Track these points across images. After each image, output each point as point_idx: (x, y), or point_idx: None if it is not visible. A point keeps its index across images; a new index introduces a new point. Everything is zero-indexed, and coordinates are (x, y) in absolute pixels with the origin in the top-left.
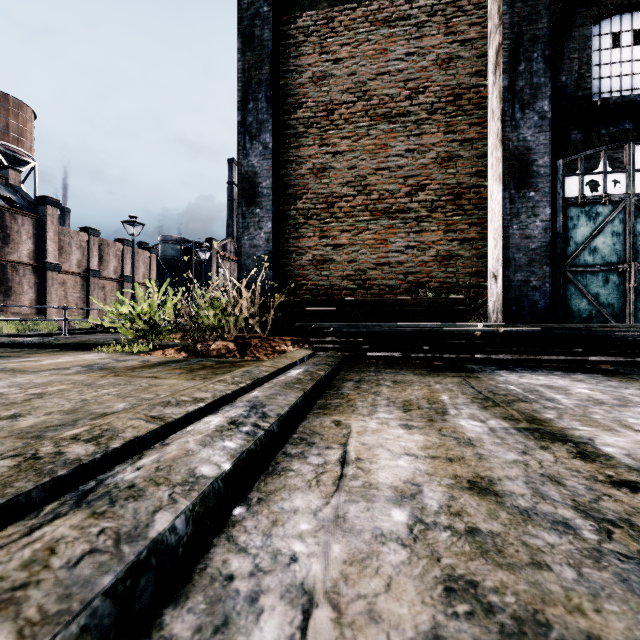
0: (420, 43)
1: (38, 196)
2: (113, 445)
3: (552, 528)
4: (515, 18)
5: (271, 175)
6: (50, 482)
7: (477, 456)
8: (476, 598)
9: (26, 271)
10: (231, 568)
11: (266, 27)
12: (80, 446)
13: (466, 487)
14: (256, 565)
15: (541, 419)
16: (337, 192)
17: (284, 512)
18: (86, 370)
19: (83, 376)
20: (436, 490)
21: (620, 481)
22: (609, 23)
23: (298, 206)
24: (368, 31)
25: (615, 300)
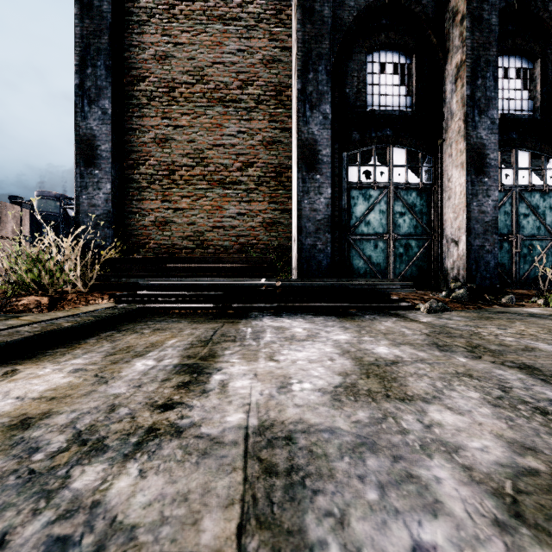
0: (249, 43)
1: None
2: None
3: (14, 455)
4: (306, 36)
5: (110, 139)
6: None
7: (86, 393)
8: None
9: None
10: None
11: None
12: None
13: (10, 424)
14: None
15: (215, 355)
16: (178, 161)
17: None
18: None
19: None
20: None
21: (170, 403)
22: (378, 54)
23: (141, 171)
24: (206, 24)
25: (381, 261)
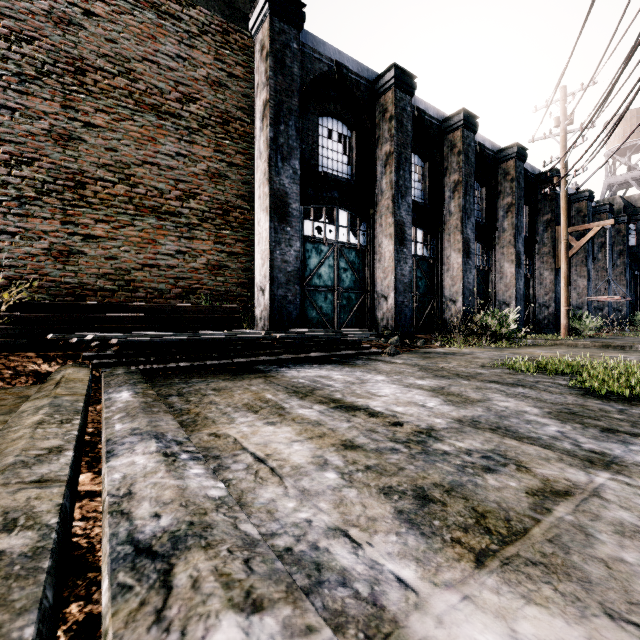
0: (192, 52)
1: None
2: (50, 521)
3: (392, 453)
4: (278, 86)
5: None
6: (48, 577)
7: (331, 430)
8: (396, 491)
9: None
10: (281, 545)
11: None
12: (9, 538)
13: (344, 448)
14: (293, 535)
15: (337, 399)
16: (90, 172)
17: (267, 504)
18: None
19: None
20: (333, 455)
21: (394, 423)
22: (327, 120)
23: (25, 173)
24: (133, 4)
25: (330, 311)
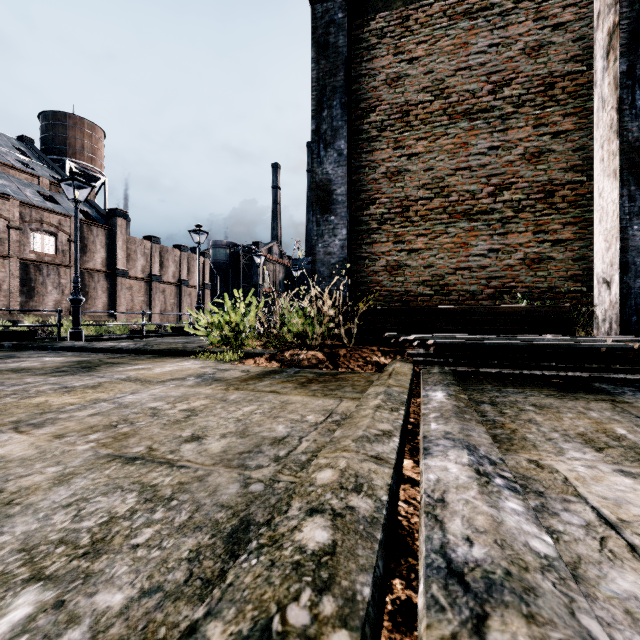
0: (505, 32)
1: (109, 209)
2: (382, 497)
3: None
4: None
5: (346, 182)
6: (379, 549)
7: None
8: None
9: (100, 277)
10: None
11: (341, 33)
12: (357, 498)
13: None
14: None
15: None
16: (412, 195)
17: (624, 599)
18: (203, 381)
19: (208, 389)
20: None
21: None
22: None
23: (371, 211)
24: (446, 26)
25: None
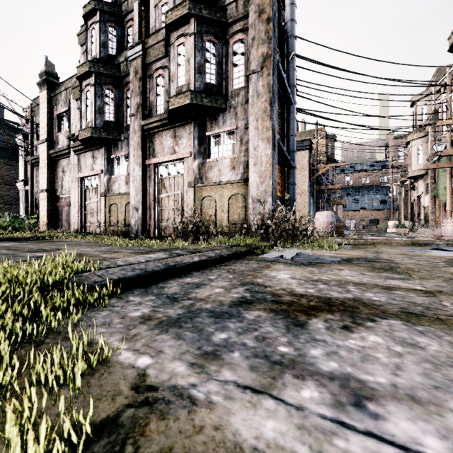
0: (18, 172)
1: None
2: None
3: None
4: None
5: None
6: None
7: None
8: None
9: None
10: None
11: None
12: None
13: None
14: None
15: None
16: None
17: None
18: None
19: None
20: None
21: None
22: None
23: None
24: (4, 165)
25: None
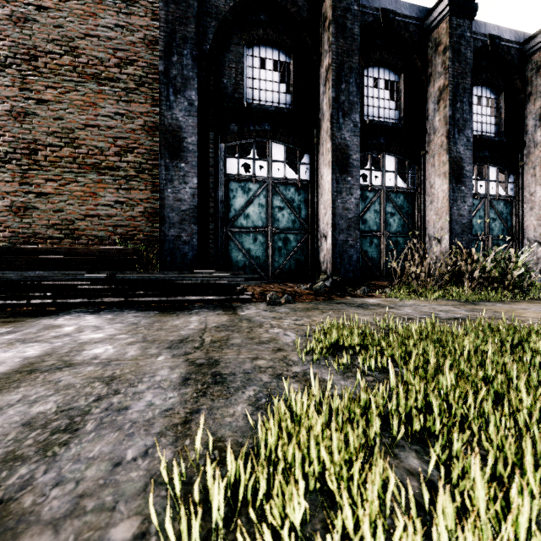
0: (129, 19)
1: None
2: None
3: None
4: (170, 16)
5: None
6: None
7: None
8: None
9: None
10: None
11: None
12: None
13: None
14: None
15: None
16: (41, 140)
17: None
18: None
19: None
20: None
21: None
22: (259, 49)
23: None
24: None
25: (261, 254)
